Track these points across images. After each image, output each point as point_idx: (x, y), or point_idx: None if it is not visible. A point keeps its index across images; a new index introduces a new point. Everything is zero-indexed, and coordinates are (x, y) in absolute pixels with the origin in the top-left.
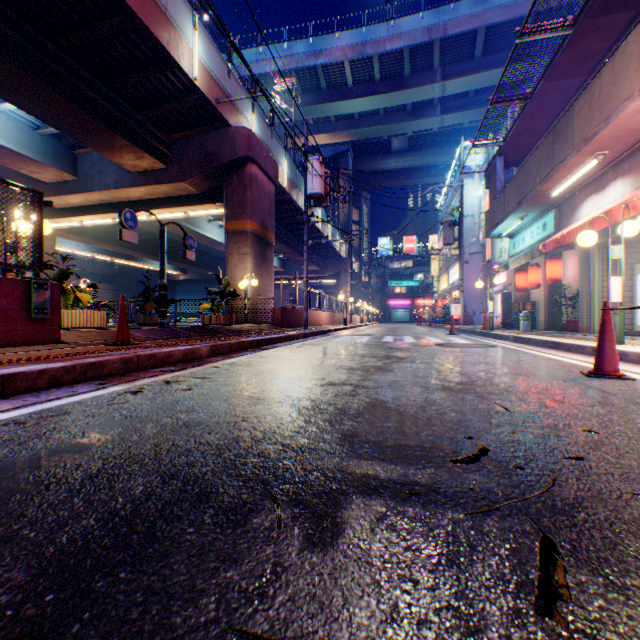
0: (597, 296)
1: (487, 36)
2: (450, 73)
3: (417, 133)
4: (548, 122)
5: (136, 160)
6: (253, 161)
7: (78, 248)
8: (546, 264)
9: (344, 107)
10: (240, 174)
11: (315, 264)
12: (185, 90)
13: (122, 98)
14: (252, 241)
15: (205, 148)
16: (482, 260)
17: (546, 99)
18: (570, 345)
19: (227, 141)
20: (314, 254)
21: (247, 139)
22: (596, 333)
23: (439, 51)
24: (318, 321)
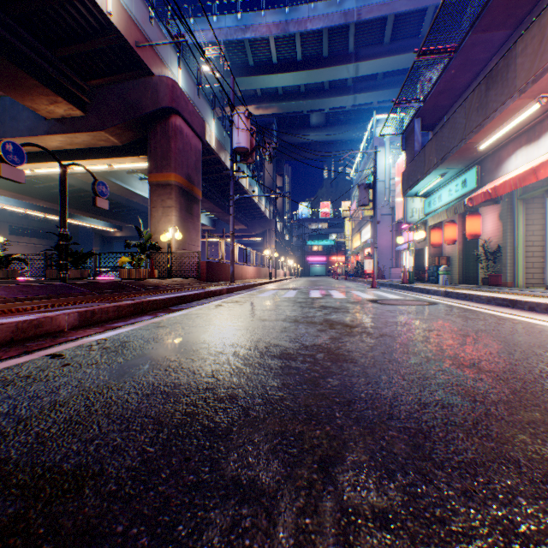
0: (521, 250)
1: (395, 24)
2: (363, 55)
3: (333, 110)
4: (468, 82)
5: (50, 104)
6: (178, 113)
7: (7, 203)
8: (466, 220)
9: (269, 81)
10: (164, 125)
11: (243, 223)
12: (100, 28)
13: (28, 31)
14: (177, 194)
15: (126, 96)
16: (392, 221)
17: (471, 54)
18: (534, 304)
19: (150, 90)
20: (242, 214)
21: (171, 89)
22: (520, 287)
23: (354, 34)
24: (245, 275)
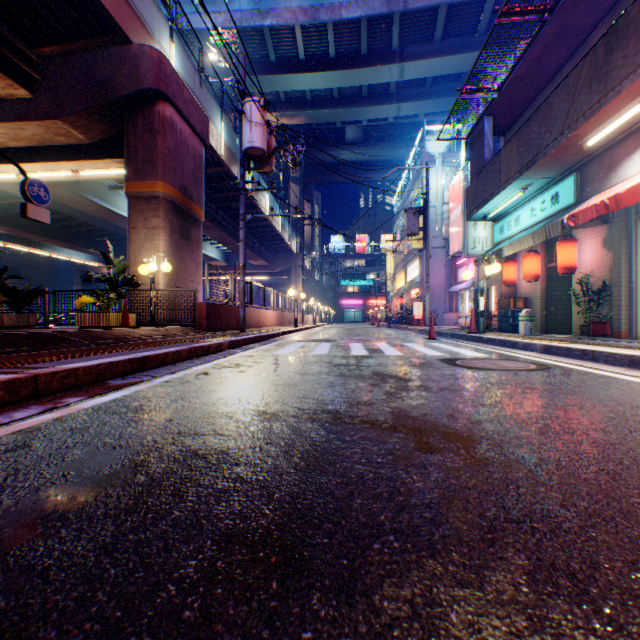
0: None
1: (448, 16)
2: (409, 54)
3: (372, 123)
4: (559, 63)
5: None
6: (167, 99)
7: None
8: (558, 247)
9: (295, 82)
10: (148, 115)
11: (263, 258)
12: None
13: None
14: (166, 211)
15: (93, 72)
16: (445, 255)
17: (571, 17)
18: None
19: (126, 64)
20: (262, 247)
21: (157, 64)
22: (639, 339)
23: (399, 27)
24: (263, 322)
